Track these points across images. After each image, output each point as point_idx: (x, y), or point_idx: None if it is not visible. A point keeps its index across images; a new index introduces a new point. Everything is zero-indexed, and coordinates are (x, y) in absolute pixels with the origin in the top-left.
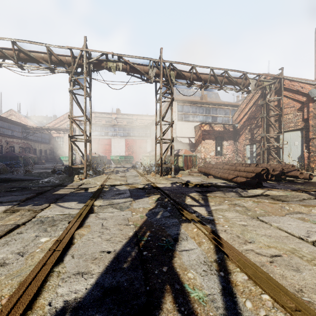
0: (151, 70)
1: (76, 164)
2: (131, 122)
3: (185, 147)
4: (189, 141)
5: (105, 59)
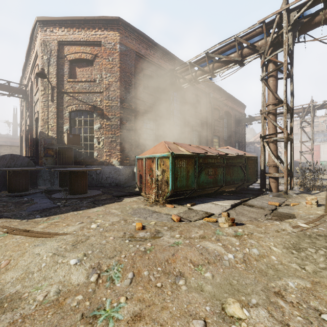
0: None
1: None
2: None
3: None
4: None
5: (326, 103)
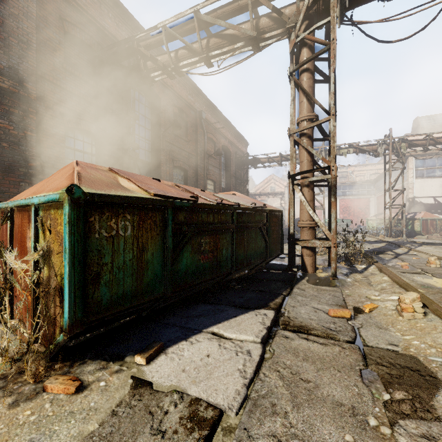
0: (380, 148)
1: (287, 228)
2: (344, 176)
3: (428, 209)
4: (435, 202)
5: (338, 149)
